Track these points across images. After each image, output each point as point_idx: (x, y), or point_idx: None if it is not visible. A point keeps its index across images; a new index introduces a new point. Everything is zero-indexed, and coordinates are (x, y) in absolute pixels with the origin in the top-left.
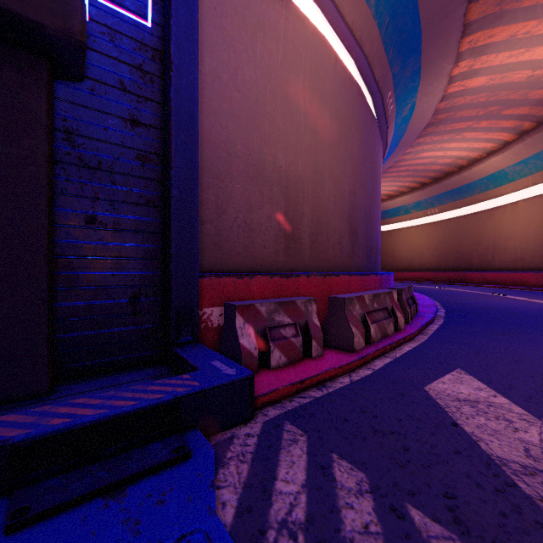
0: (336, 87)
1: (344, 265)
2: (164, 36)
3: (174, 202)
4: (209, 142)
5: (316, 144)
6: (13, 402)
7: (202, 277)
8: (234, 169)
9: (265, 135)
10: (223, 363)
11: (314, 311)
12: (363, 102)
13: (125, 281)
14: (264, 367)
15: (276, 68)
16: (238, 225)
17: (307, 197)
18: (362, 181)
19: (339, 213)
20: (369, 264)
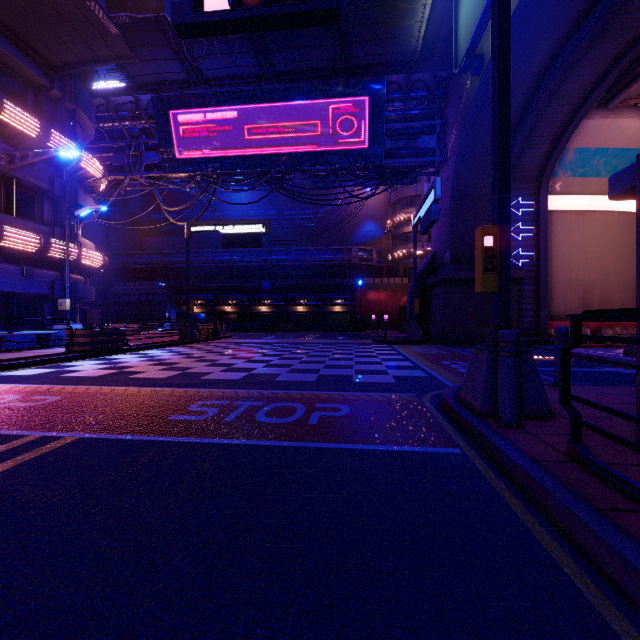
0: (620, 227)
1: None
2: (537, 261)
3: (541, 302)
4: (549, 279)
5: (602, 262)
6: None
7: (548, 321)
8: (558, 285)
9: (572, 269)
10: None
11: (588, 331)
12: None
13: (528, 321)
14: None
15: (577, 241)
16: (560, 303)
17: (596, 287)
18: None
19: (623, 289)
20: None
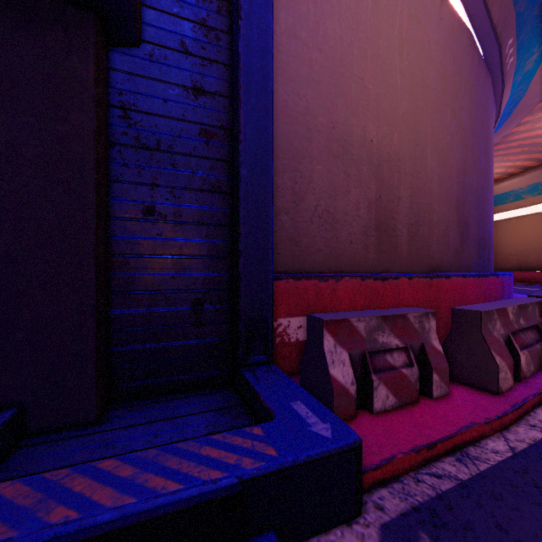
0: (441, 37)
1: (451, 264)
2: None
3: (243, 185)
4: (285, 116)
5: (415, 110)
6: (57, 431)
7: (277, 280)
8: (314, 146)
9: (352, 102)
10: (309, 408)
11: (432, 330)
12: (475, 54)
13: (187, 284)
14: (362, 408)
15: (365, 18)
16: (319, 215)
17: (404, 177)
18: (473, 155)
19: (445, 197)
20: (481, 262)
